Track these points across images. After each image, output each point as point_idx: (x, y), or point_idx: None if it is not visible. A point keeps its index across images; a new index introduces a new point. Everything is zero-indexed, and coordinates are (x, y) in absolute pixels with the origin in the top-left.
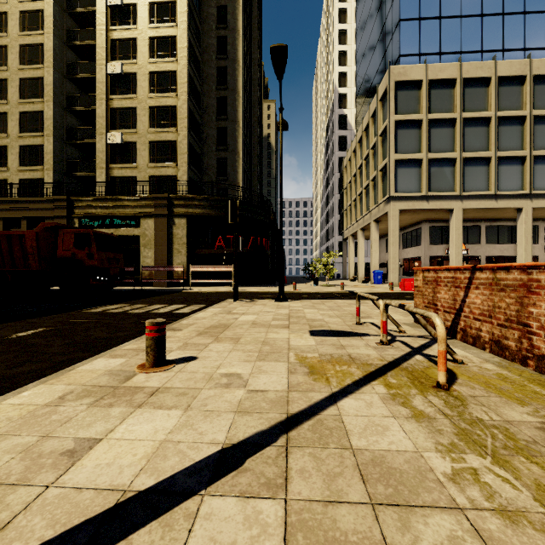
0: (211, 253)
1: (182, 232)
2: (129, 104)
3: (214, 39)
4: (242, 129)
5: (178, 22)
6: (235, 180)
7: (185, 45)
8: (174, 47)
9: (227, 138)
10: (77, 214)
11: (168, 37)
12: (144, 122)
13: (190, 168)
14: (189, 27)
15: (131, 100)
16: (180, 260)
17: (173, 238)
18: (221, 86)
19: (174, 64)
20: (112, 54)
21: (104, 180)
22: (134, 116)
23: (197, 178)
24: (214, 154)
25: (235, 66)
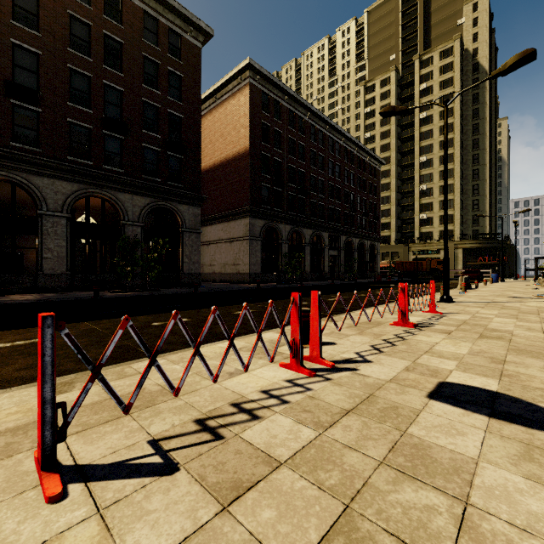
0: (475, 264)
1: (460, 255)
2: (429, 201)
3: (470, 157)
4: (488, 199)
5: (454, 163)
6: (483, 225)
7: (458, 172)
8: (451, 173)
9: (479, 204)
10: (412, 250)
11: (448, 169)
12: (436, 208)
13: (460, 225)
14: (460, 162)
15: (430, 199)
16: (459, 267)
17: (456, 258)
18: (475, 179)
19: (452, 180)
20: (421, 181)
21: (418, 234)
22: (431, 205)
23: (461, 227)
24: (470, 213)
25: (483, 168)
